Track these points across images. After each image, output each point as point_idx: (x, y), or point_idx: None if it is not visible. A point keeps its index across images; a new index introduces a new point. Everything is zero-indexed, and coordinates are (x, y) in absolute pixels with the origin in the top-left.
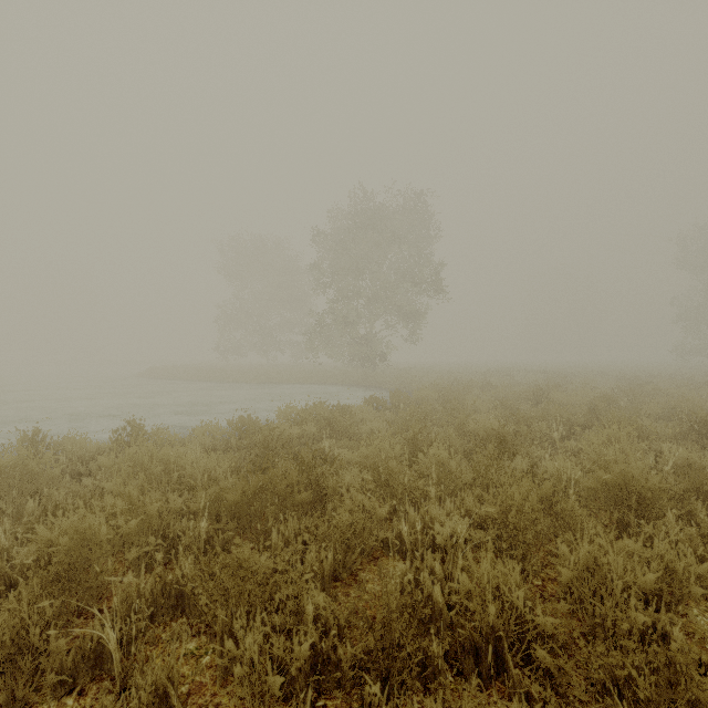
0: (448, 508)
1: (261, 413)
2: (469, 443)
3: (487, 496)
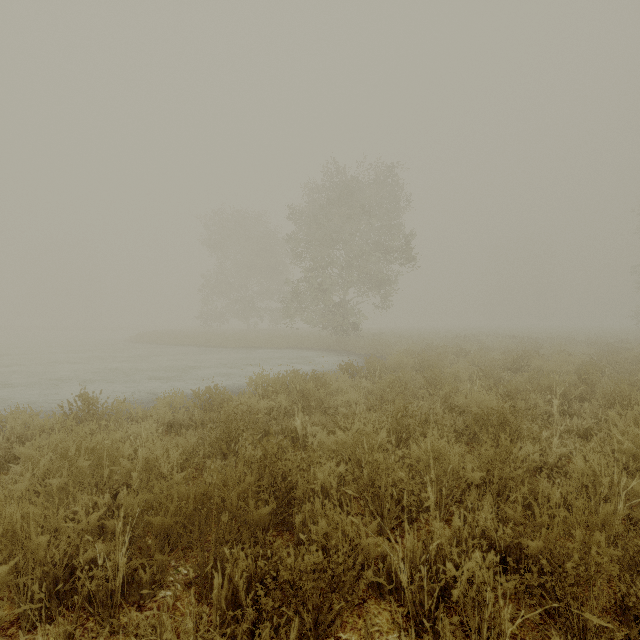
0: (456, 526)
1: (236, 378)
2: (461, 422)
3: (512, 514)
